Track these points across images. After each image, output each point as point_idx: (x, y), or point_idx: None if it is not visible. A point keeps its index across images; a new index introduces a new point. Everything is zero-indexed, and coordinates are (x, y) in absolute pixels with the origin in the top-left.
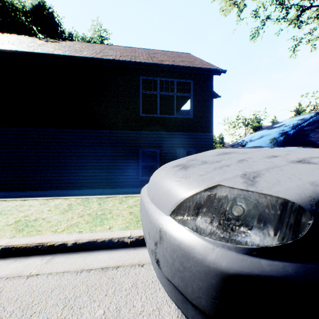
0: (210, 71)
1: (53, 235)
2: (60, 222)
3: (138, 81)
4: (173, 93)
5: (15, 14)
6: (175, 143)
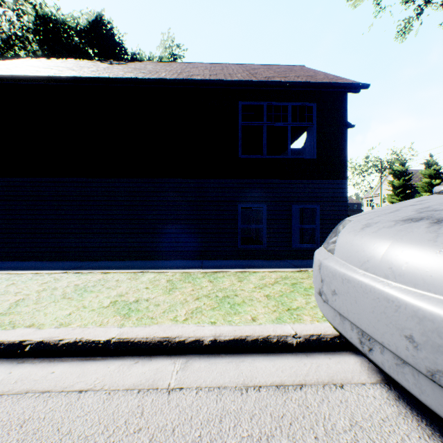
0: (343, 86)
1: (176, 326)
2: (173, 306)
3: (236, 109)
4: (287, 124)
5: (68, 35)
6: (290, 196)
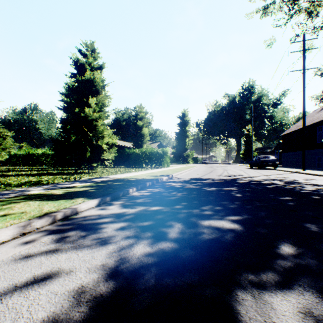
0: None
1: None
2: None
3: (316, 129)
4: None
5: None
6: None
